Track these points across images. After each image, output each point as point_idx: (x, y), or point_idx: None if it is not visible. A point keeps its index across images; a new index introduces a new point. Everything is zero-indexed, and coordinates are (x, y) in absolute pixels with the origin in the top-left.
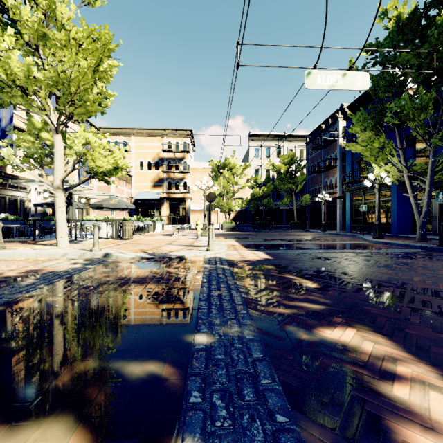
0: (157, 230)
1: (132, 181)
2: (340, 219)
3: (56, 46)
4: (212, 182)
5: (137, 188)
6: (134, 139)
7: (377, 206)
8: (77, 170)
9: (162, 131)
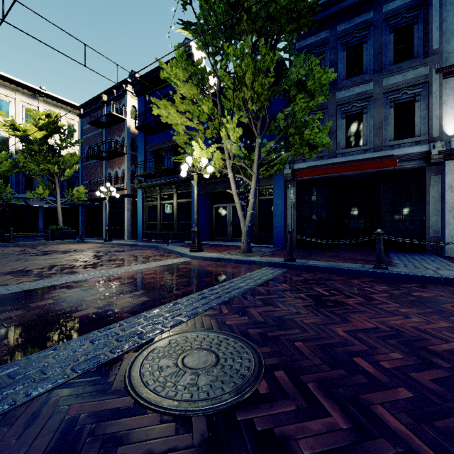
0: None
1: None
2: (130, 223)
3: None
4: None
5: None
6: None
7: (196, 205)
8: None
9: None
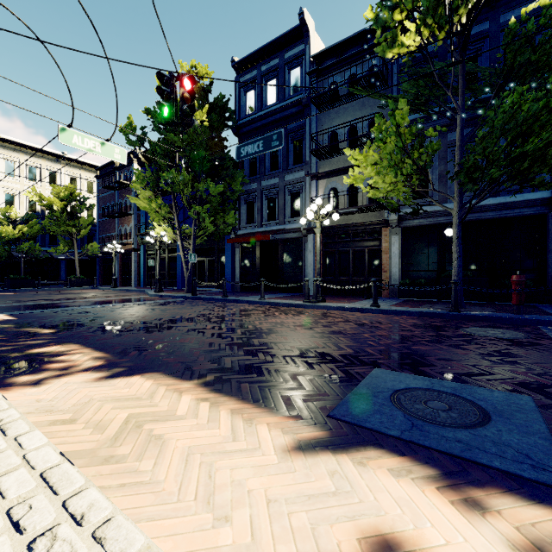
0: None
1: None
2: (136, 273)
3: None
4: None
5: None
6: None
7: (158, 262)
8: None
9: None
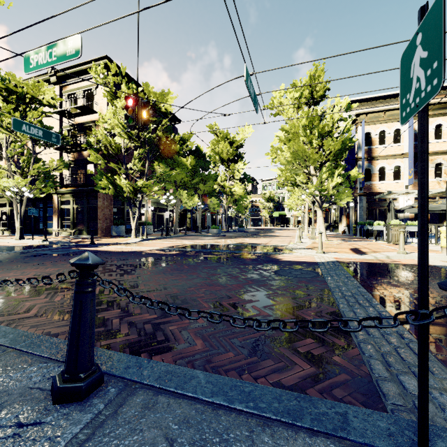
0: None
1: None
2: None
3: (294, 140)
4: None
5: None
6: None
7: None
8: None
9: None
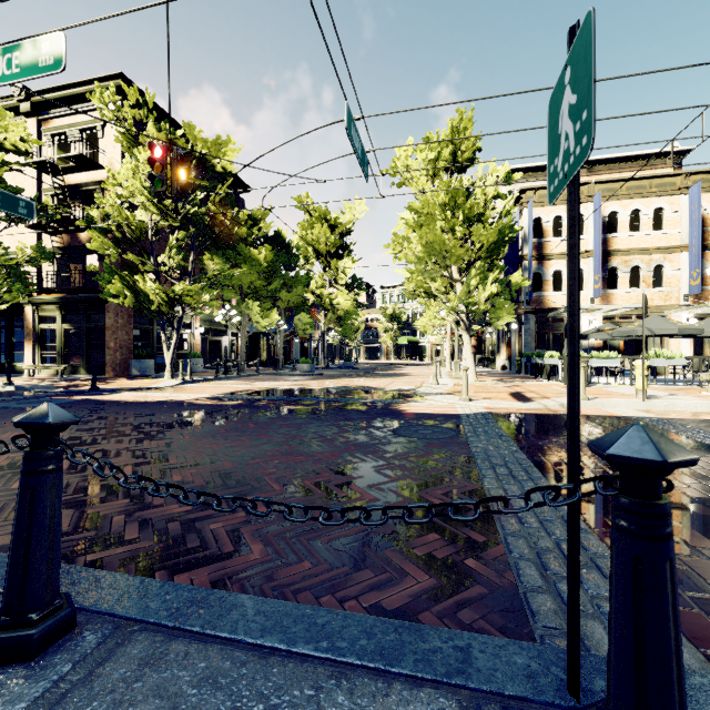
0: None
1: None
2: None
3: (427, 226)
4: None
5: None
6: None
7: None
8: (688, 270)
9: None
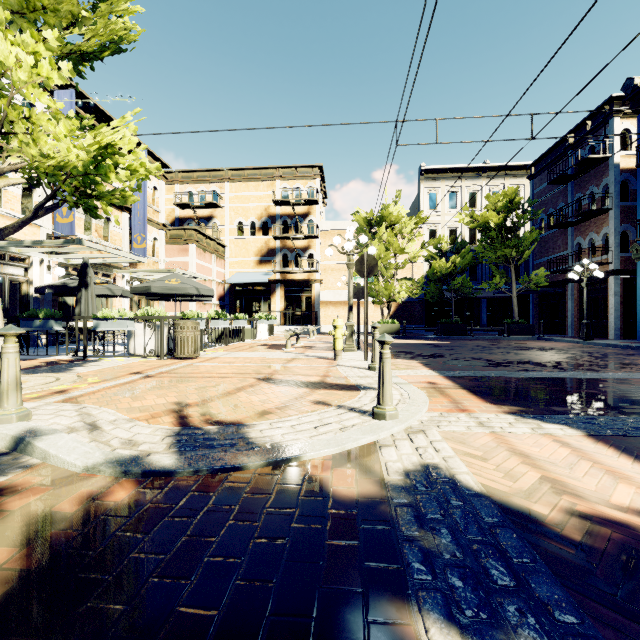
0: (260, 336)
1: (226, 255)
2: (617, 315)
3: None
4: (366, 237)
5: (233, 266)
6: (229, 186)
7: None
8: (128, 232)
9: (273, 170)
